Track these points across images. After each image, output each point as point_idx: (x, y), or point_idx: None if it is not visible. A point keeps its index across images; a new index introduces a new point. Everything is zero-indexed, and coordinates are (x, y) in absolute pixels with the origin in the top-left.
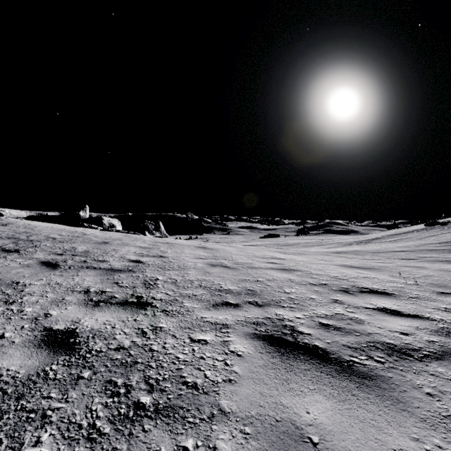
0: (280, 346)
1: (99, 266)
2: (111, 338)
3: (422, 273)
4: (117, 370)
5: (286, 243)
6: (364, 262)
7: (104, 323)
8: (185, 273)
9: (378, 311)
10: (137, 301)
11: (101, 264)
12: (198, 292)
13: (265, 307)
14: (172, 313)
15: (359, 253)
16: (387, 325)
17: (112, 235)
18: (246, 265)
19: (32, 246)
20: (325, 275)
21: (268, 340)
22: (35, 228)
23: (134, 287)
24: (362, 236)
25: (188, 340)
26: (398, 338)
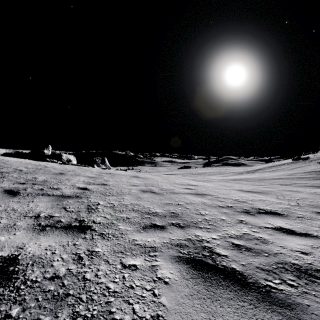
0: (202, 270)
1: (52, 193)
2: (49, 265)
3: (299, 196)
4: (47, 305)
5: (196, 172)
6: (255, 187)
7: (46, 249)
8: (122, 198)
9: (276, 230)
10: (79, 225)
11: (54, 191)
12: (131, 215)
13: (186, 228)
14: (108, 237)
15: (249, 180)
16: (288, 244)
17: (68, 167)
18: (169, 191)
19: (1, 176)
20: (229, 199)
21: (191, 264)
22: (7, 162)
23: (79, 211)
24: (249, 167)
25: (120, 265)
26: (300, 258)
